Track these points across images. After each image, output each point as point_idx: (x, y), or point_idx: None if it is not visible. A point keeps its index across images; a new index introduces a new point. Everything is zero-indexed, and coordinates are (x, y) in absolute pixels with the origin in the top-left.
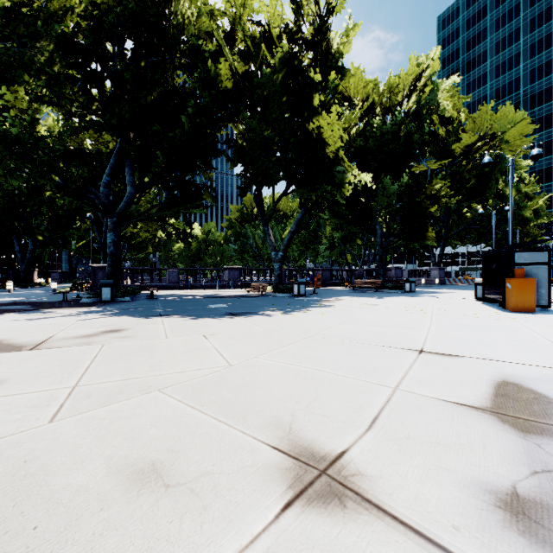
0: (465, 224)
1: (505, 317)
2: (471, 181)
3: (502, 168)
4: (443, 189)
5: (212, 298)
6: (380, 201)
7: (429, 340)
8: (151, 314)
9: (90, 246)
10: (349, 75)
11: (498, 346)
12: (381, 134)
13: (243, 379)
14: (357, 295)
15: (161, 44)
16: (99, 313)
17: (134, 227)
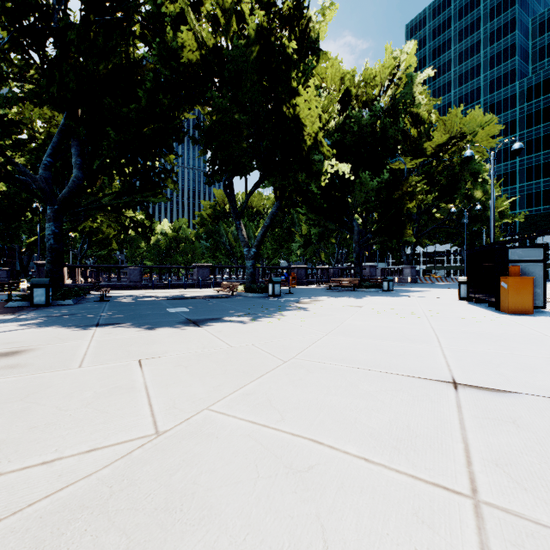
0: (435, 223)
1: (508, 321)
2: (442, 181)
3: (471, 168)
4: (419, 186)
5: (175, 300)
6: (357, 197)
7: (452, 361)
8: (85, 324)
9: (44, 242)
10: (327, 59)
11: (547, 369)
12: (358, 126)
13: (167, 484)
14: (335, 295)
15: (113, 5)
16: (15, 322)
17: (93, 221)
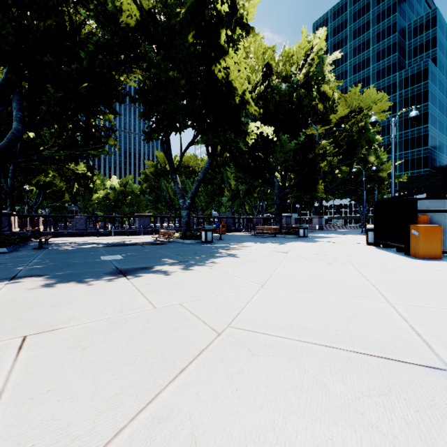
0: (337, 182)
1: (427, 267)
2: (343, 147)
3: (367, 137)
4: (328, 149)
5: (114, 246)
6: (278, 157)
7: (419, 327)
8: None
9: None
10: (253, 34)
11: None
12: (279, 97)
13: None
14: (260, 241)
15: None
16: None
17: (45, 175)
